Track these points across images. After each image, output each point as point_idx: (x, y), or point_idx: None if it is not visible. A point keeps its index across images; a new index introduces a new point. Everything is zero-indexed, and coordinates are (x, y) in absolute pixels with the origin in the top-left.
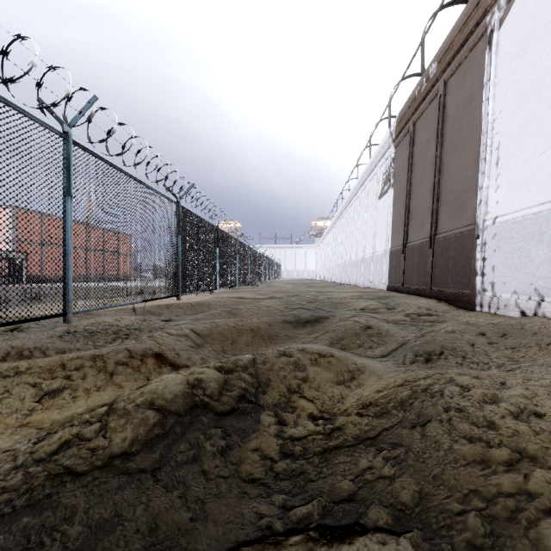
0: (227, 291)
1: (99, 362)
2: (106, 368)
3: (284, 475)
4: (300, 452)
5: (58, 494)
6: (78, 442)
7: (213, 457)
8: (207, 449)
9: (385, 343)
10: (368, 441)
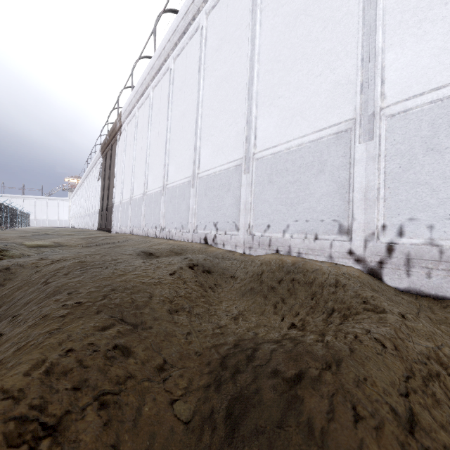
0: None
1: None
2: None
3: None
4: None
5: None
6: None
7: None
8: None
9: None
10: None
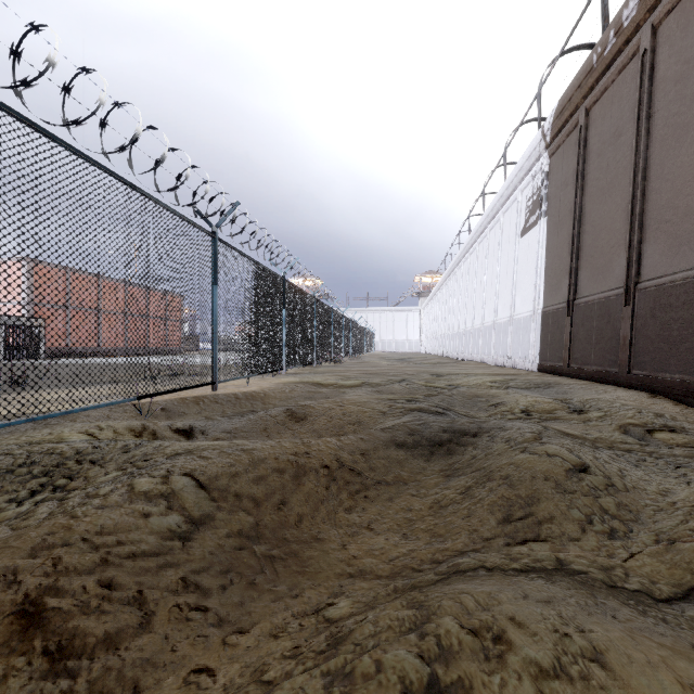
0: (299, 371)
1: None
2: None
3: None
4: None
5: None
6: None
7: None
8: None
9: (637, 518)
10: None
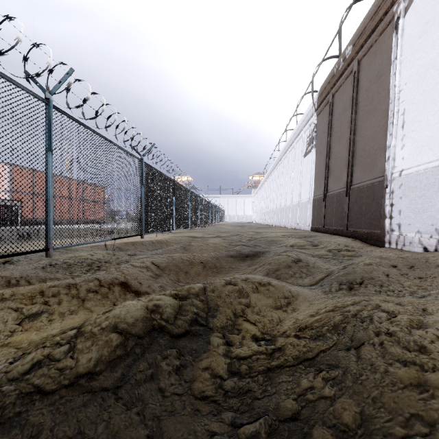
0: (182, 231)
1: (73, 290)
2: (79, 294)
3: (232, 393)
4: (245, 371)
5: (27, 412)
6: (49, 363)
7: (168, 376)
8: (163, 368)
9: (312, 274)
10: (307, 361)
